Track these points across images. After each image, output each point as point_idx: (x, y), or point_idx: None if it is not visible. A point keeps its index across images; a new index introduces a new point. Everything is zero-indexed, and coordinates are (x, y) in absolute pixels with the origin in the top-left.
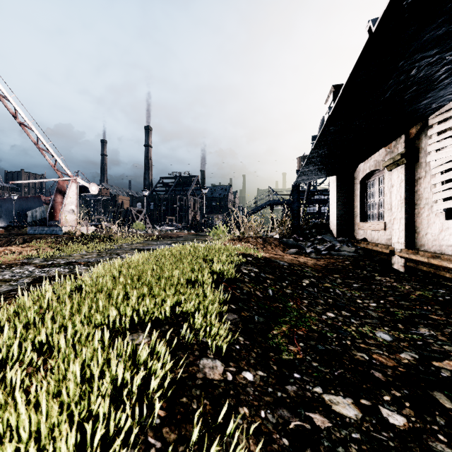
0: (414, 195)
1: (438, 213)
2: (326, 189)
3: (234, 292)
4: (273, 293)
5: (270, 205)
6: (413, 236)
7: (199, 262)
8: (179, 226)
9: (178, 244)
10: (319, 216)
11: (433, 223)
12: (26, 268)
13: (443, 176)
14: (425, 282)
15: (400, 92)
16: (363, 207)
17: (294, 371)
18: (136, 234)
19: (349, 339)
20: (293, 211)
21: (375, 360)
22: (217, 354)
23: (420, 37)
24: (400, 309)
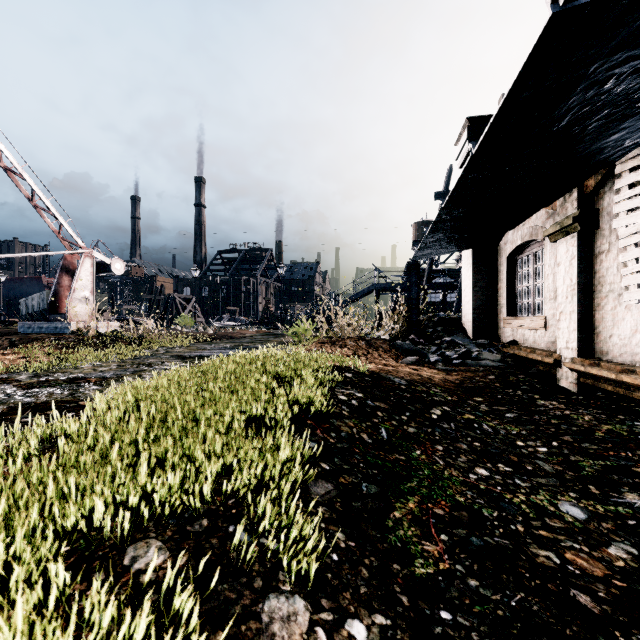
0: (592, 278)
1: (629, 305)
2: (453, 269)
3: (327, 436)
4: (388, 435)
5: (374, 291)
6: (590, 338)
7: (270, 384)
8: (245, 320)
9: (241, 349)
10: (444, 307)
11: (623, 320)
12: (3, 389)
13: (639, 249)
14: (611, 408)
15: (584, 118)
16: (511, 295)
17: (439, 606)
18: (181, 334)
19: (519, 521)
20: (410, 300)
21: (571, 565)
22: (297, 580)
23: (632, 19)
24: (585, 458)
